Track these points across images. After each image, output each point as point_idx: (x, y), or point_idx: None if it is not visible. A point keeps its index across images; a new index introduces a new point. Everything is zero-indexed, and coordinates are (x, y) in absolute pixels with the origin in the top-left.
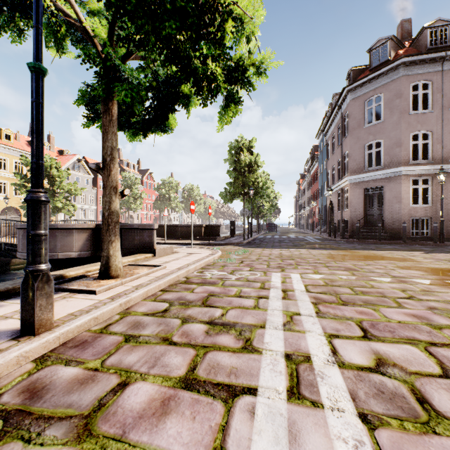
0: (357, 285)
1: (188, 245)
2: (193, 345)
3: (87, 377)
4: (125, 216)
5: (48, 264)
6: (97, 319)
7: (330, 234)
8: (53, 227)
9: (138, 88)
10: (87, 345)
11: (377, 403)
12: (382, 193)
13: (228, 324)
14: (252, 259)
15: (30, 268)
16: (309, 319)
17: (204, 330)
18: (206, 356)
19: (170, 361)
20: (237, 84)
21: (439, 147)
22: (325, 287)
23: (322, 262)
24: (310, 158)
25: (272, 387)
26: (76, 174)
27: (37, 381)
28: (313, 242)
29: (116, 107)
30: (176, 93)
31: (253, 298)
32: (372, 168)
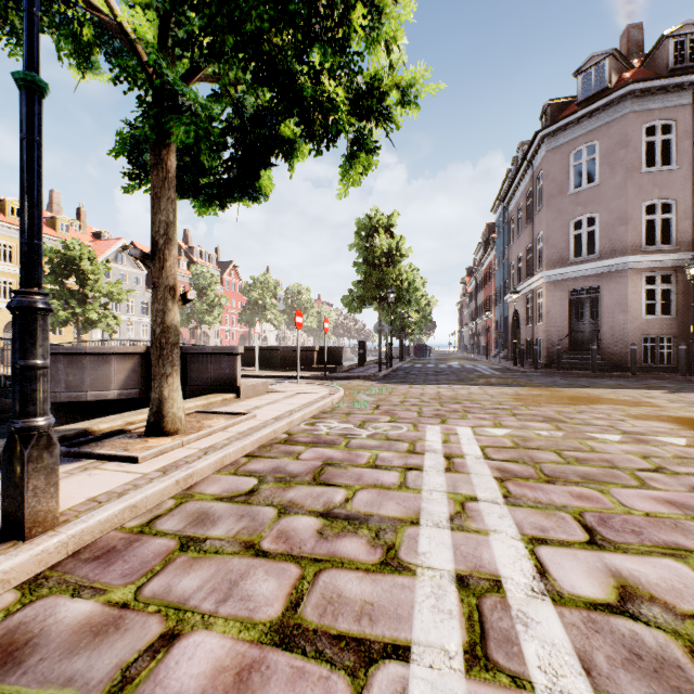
0: (567, 448)
1: (292, 378)
2: (297, 557)
3: (107, 622)
4: (196, 334)
5: (50, 417)
6: (136, 508)
7: (515, 362)
8: (78, 351)
9: (208, 123)
10: (115, 557)
11: (633, 681)
12: (598, 298)
13: (356, 517)
14: (393, 403)
15: (17, 425)
16: (492, 508)
17: (315, 529)
18: (318, 580)
19: (255, 588)
20: (370, 118)
21: (689, 224)
22: (514, 451)
23: (506, 408)
24: (482, 243)
25: (437, 643)
26: (121, 269)
27: (18, 628)
28: (488, 375)
29: (174, 158)
30: (273, 138)
31: (397, 470)
32: (581, 258)
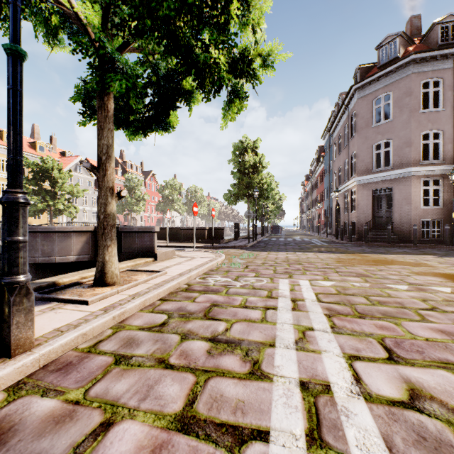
0: (372, 294)
1: (190, 248)
2: (193, 369)
3: (65, 414)
4: (128, 218)
5: (28, 275)
6: (86, 335)
7: (337, 237)
8: (50, 230)
9: (134, 79)
10: (71, 368)
11: None
12: (391, 195)
13: (232, 341)
14: (257, 264)
15: (5, 280)
16: (323, 335)
17: (205, 349)
18: (207, 385)
19: (165, 390)
20: (242, 76)
21: (451, 146)
22: (337, 296)
23: (331, 267)
24: (315, 159)
25: (287, 429)
26: (79, 176)
27: (4, 419)
28: (319, 245)
29: (112, 102)
30: (178, 89)
31: (260, 309)
32: (380, 168)
